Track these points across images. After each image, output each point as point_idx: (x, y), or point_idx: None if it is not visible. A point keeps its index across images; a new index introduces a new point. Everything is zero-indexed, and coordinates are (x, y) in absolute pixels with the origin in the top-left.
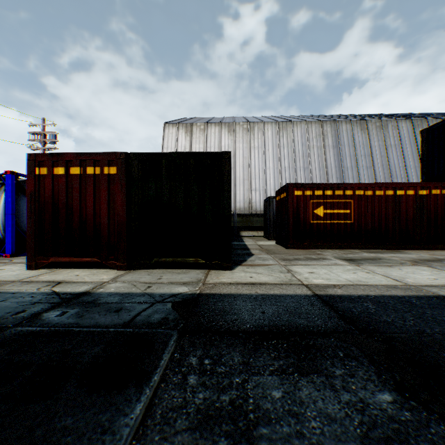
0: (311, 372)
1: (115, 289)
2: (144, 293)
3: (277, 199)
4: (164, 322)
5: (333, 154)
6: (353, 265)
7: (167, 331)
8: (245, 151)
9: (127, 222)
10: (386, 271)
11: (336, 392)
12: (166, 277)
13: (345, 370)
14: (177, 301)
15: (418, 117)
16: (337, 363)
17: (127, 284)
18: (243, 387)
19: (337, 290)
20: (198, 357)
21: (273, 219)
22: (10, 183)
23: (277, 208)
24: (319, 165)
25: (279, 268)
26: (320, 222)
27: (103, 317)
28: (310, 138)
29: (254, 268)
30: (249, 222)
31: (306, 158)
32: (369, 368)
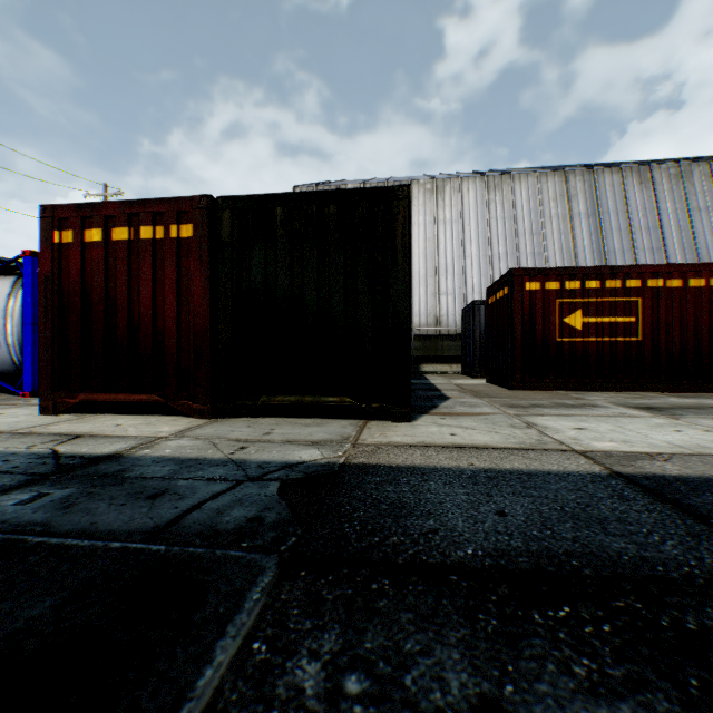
0: None
1: (172, 451)
2: (228, 460)
3: (490, 301)
4: (251, 529)
5: (587, 227)
6: (663, 418)
7: (251, 556)
8: (429, 229)
9: (212, 327)
10: None
11: None
12: (281, 432)
13: None
14: (293, 478)
15: None
16: None
17: (201, 442)
18: None
19: (663, 464)
20: (325, 663)
21: (480, 341)
22: (29, 271)
23: (490, 319)
24: (561, 248)
25: (508, 420)
26: (576, 339)
27: (116, 510)
28: (544, 201)
29: (455, 418)
30: (437, 349)
31: (538, 236)
32: None
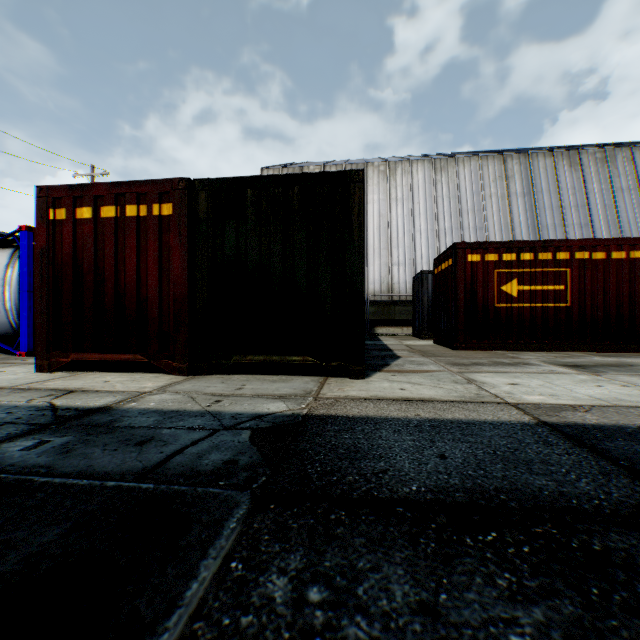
0: None
1: (156, 404)
2: (205, 412)
3: (436, 271)
4: (227, 470)
5: (523, 205)
6: (587, 374)
7: (227, 492)
8: (383, 206)
9: (190, 295)
10: None
11: None
12: (251, 387)
13: None
14: (263, 427)
15: None
16: None
17: (181, 396)
18: None
19: (584, 415)
20: (292, 578)
21: (428, 306)
22: (25, 244)
23: (436, 287)
24: (500, 223)
25: (451, 377)
26: (512, 305)
27: (109, 455)
28: (485, 181)
29: (404, 375)
30: (389, 314)
31: (480, 213)
32: None
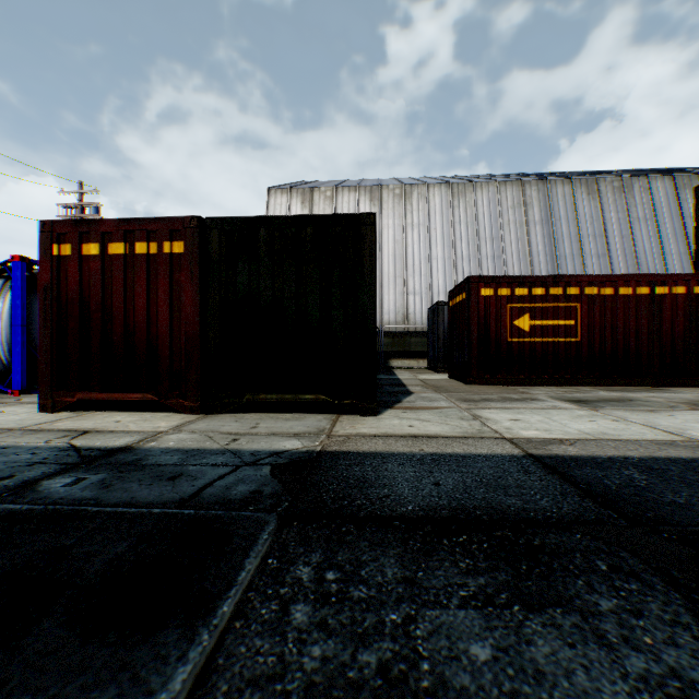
0: (547, 603)
1: (175, 443)
2: (225, 450)
3: (451, 304)
4: (254, 498)
5: (541, 233)
6: (586, 410)
7: (257, 515)
8: (398, 232)
9: (202, 333)
10: (647, 418)
11: (613, 651)
12: (265, 425)
13: (620, 601)
14: (281, 463)
15: (683, 173)
16: (599, 586)
17: (198, 436)
18: (405, 634)
19: (567, 448)
20: (314, 567)
21: (444, 338)
22: (18, 275)
23: (451, 320)
24: (518, 252)
25: (459, 413)
26: (525, 340)
27: (147, 488)
28: (503, 208)
29: (414, 412)
30: (405, 345)
31: (498, 241)
32: (670, 598)
